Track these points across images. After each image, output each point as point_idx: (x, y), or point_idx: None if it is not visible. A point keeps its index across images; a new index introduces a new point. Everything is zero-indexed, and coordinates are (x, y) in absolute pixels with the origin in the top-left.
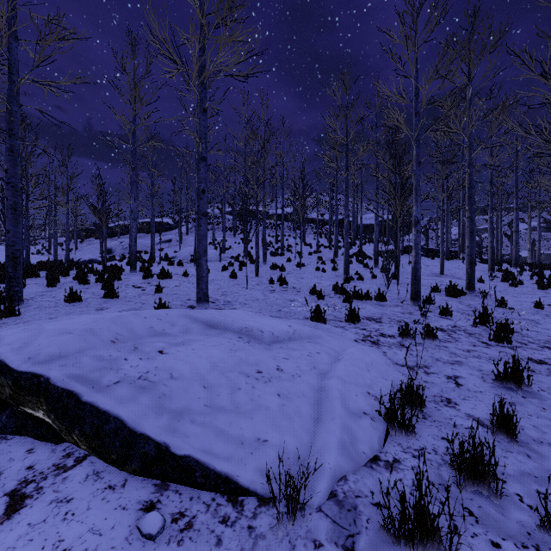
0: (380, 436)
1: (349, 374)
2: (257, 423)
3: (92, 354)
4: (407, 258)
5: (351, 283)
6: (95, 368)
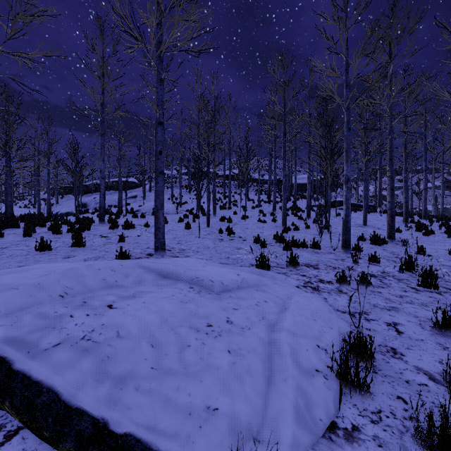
0: (335, 397)
1: (298, 325)
2: (207, 386)
3: (36, 311)
4: (334, 211)
5: (289, 233)
6: (35, 327)
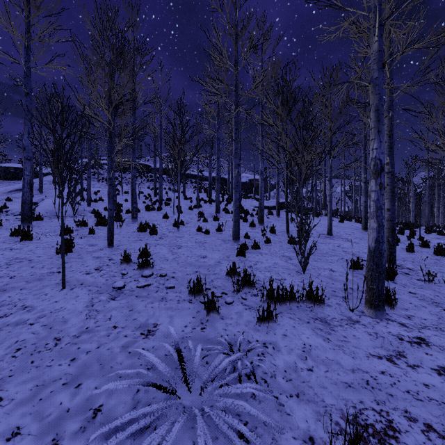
0: None
1: None
2: None
3: None
4: (283, 214)
5: (247, 255)
6: None
